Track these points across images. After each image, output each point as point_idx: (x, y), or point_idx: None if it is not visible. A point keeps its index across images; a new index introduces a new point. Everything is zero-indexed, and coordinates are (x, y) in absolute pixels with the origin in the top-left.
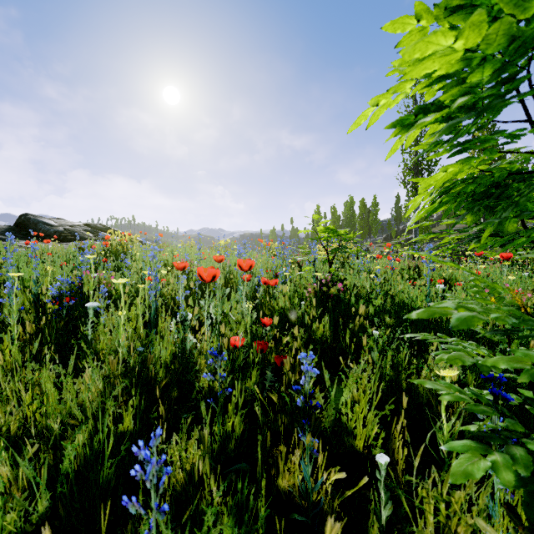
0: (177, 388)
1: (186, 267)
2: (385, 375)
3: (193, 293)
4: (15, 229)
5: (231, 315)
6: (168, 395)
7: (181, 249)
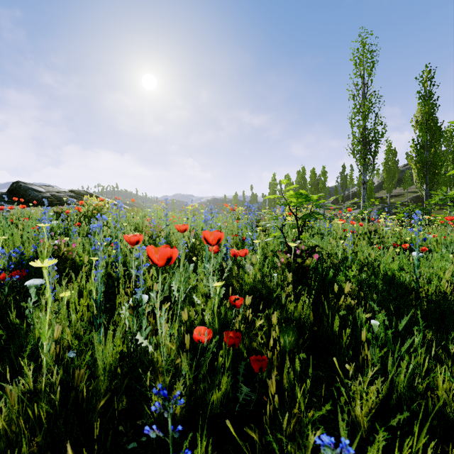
0: (126, 395)
1: (140, 240)
2: (396, 386)
3: None
4: (8, 195)
5: (195, 298)
6: (114, 406)
7: (153, 213)
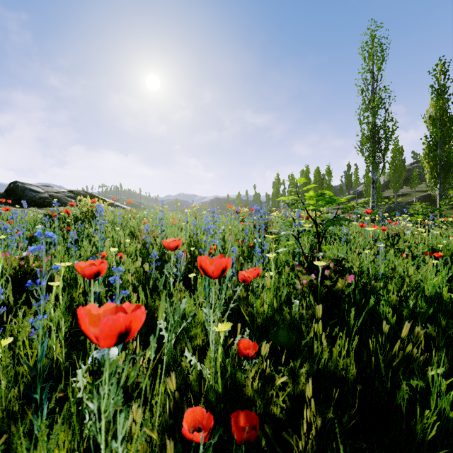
0: None
1: (101, 271)
2: None
3: (149, 276)
4: (5, 195)
5: (188, 355)
6: None
7: (152, 215)
